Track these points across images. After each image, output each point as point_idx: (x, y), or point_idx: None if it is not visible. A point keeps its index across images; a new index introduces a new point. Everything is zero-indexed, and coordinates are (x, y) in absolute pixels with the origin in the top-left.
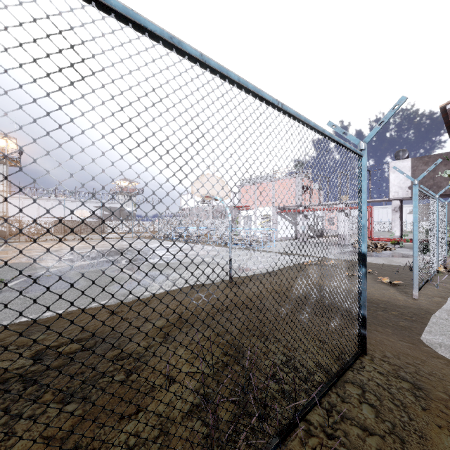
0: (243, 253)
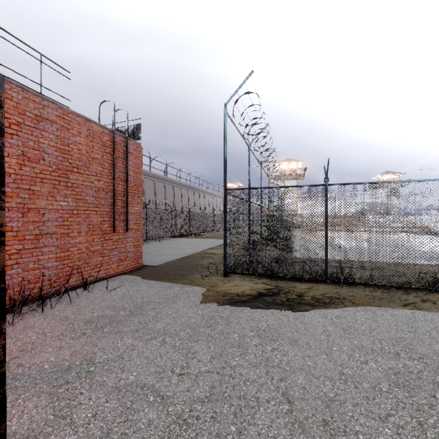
0: None
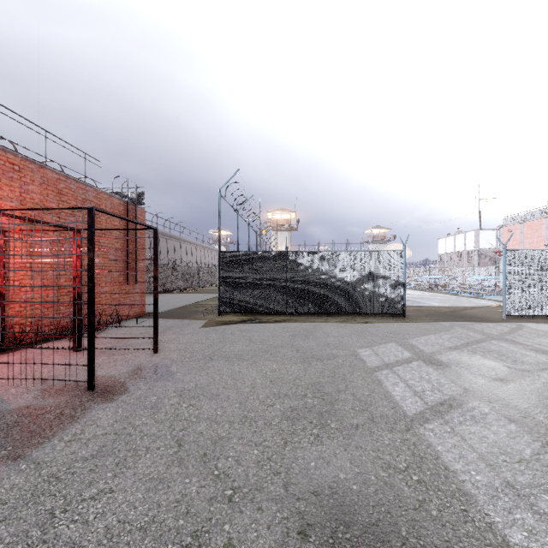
0: (456, 299)
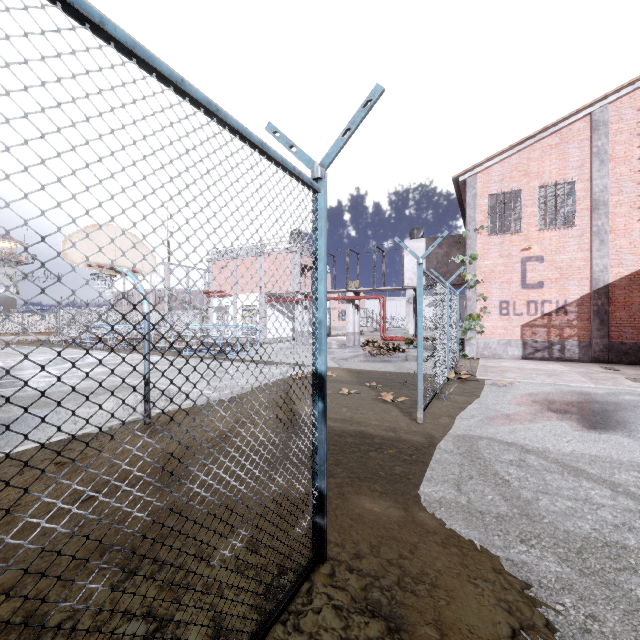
0: (203, 365)
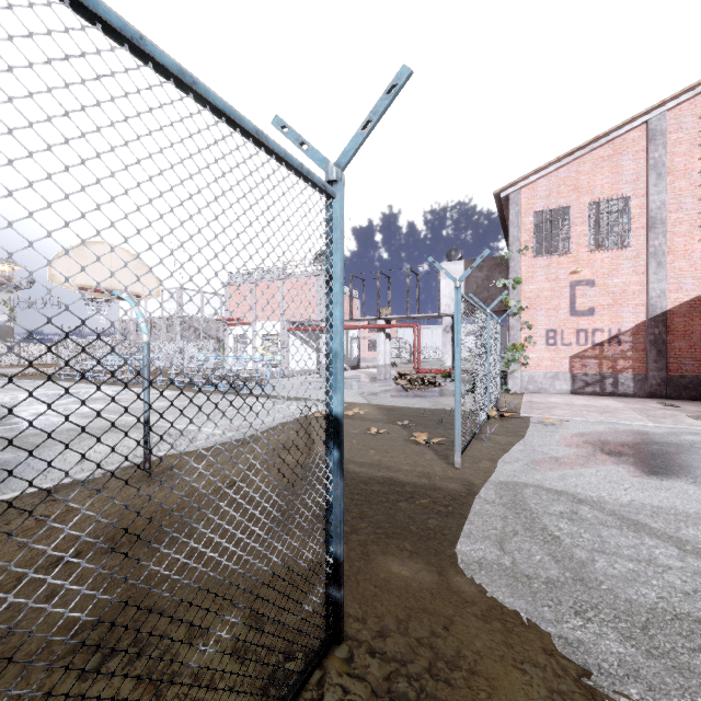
0: (216, 401)
